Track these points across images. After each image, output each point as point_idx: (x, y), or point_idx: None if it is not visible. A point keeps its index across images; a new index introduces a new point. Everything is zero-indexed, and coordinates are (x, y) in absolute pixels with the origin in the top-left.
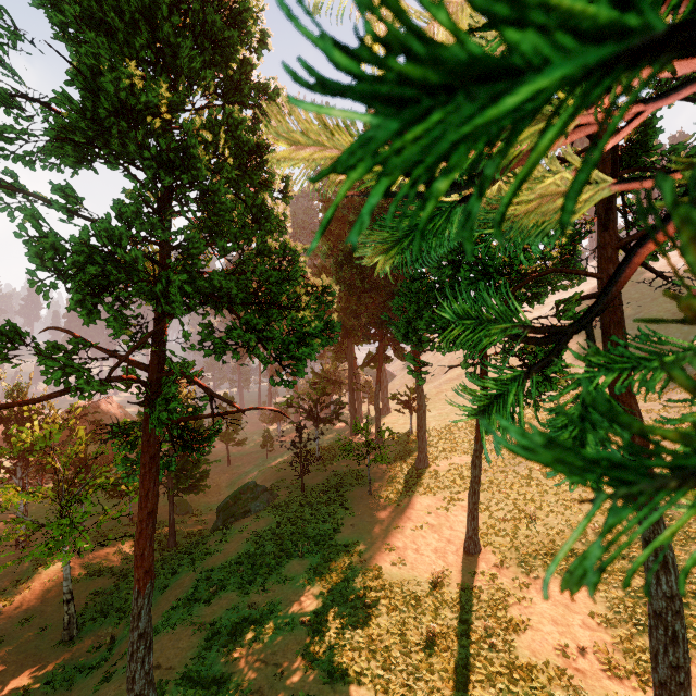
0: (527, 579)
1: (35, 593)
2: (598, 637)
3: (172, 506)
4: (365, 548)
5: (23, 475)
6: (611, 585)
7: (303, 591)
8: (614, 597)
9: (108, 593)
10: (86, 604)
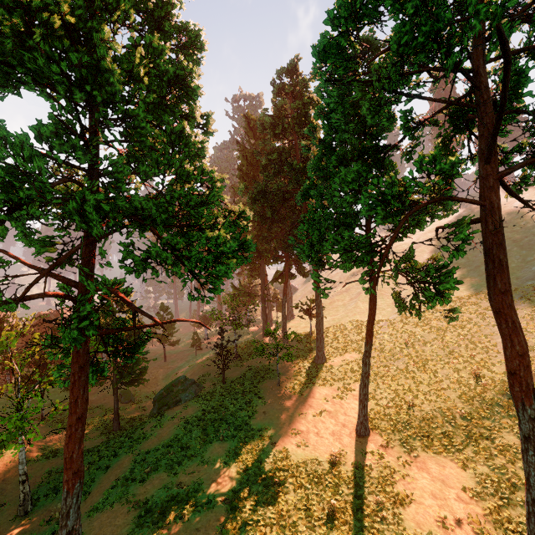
0: (409, 457)
1: None
2: (471, 509)
3: (116, 396)
4: (275, 432)
5: None
6: (478, 462)
7: (223, 471)
8: (482, 473)
9: (60, 472)
10: (41, 482)
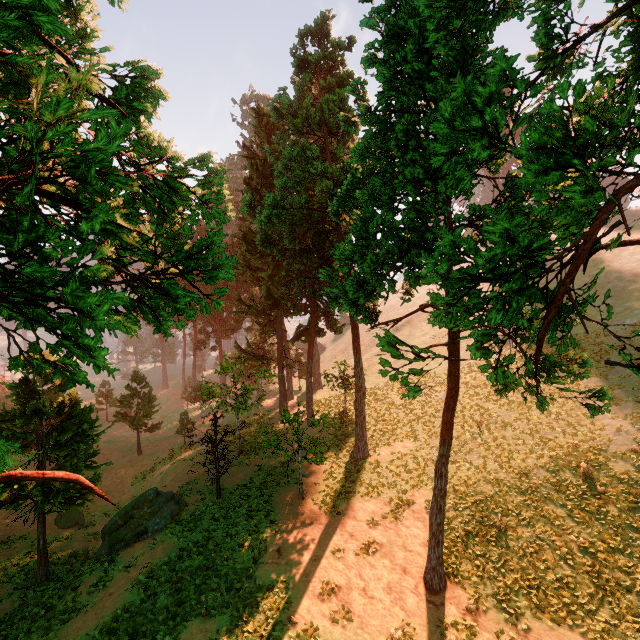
0: (516, 632)
1: None
2: None
3: (42, 527)
4: (296, 592)
5: None
6: (627, 639)
7: None
8: None
9: None
10: None
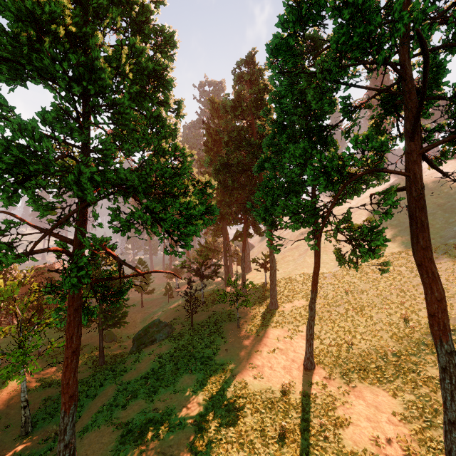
0: (348, 387)
1: (3, 400)
2: (399, 430)
3: (101, 336)
4: (235, 366)
5: None
6: (406, 392)
7: (192, 398)
8: (409, 400)
9: (55, 399)
10: (39, 407)
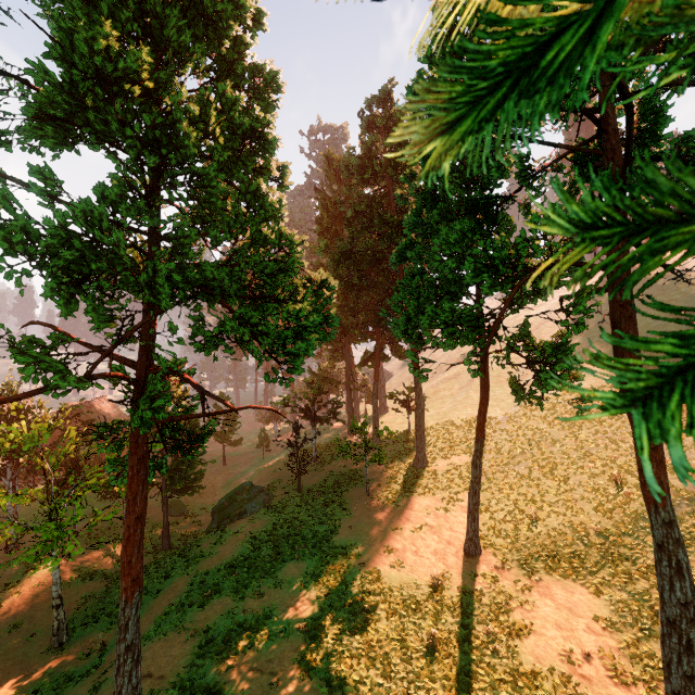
0: (530, 581)
1: (24, 597)
2: (603, 642)
3: (166, 507)
4: (364, 550)
5: (13, 476)
6: (615, 588)
7: (300, 595)
8: (619, 600)
9: (99, 597)
10: (77, 608)
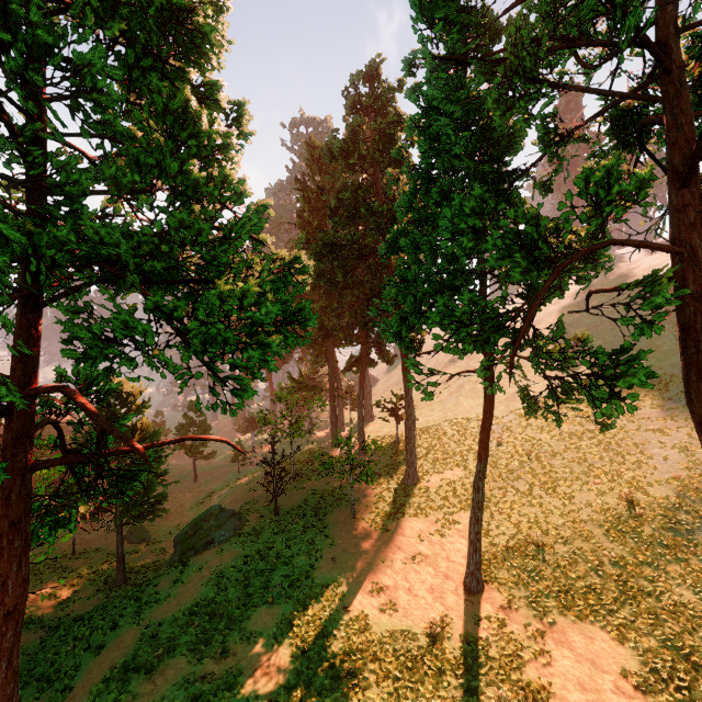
0: (542, 625)
1: None
2: None
3: (121, 536)
4: (349, 589)
5: None
6: (641, 632)
7: (272, 653)
8: (647, 648)
9: (31, 653)
10: None
